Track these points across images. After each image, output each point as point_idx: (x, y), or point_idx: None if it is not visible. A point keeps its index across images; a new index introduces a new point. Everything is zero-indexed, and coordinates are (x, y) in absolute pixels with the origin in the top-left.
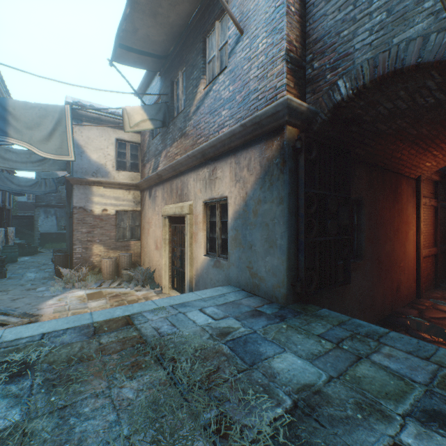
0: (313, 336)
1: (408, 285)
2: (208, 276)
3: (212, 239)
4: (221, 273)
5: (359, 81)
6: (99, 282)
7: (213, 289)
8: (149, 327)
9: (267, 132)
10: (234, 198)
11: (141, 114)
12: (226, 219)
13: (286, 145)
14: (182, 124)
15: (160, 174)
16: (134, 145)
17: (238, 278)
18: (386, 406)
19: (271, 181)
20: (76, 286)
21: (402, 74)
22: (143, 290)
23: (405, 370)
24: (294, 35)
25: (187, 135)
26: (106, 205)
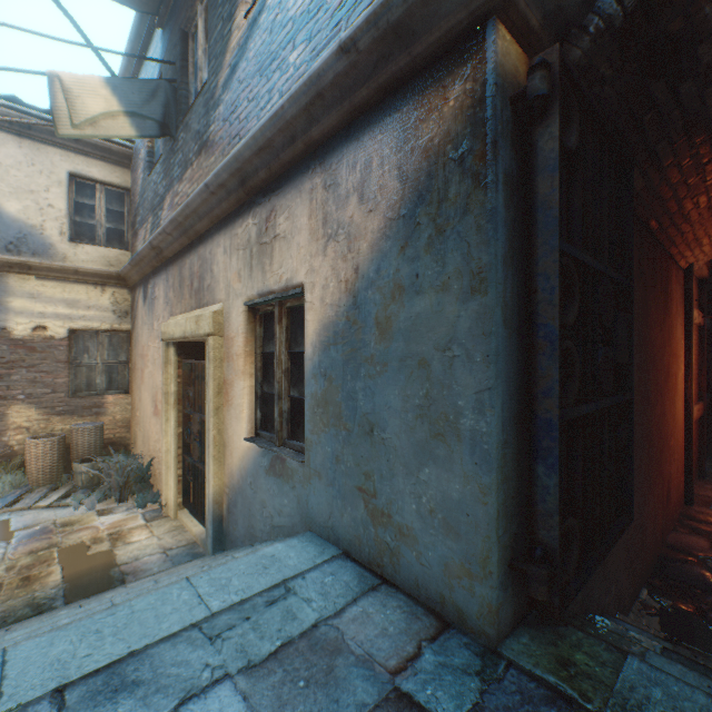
0: None
1: (676, 482)
2: (255, 494)
3: (267, 398)
4: (287, 493)
5: None
6: (14, 493)
7: (257, 557)
8: None
9: (427, 60)
10: (321, 288)
11: (104, 97)
12: (301, 348)
13: (497, 88)
14: (201, 121)
15: (158, 246)
16: (116, 191)
17: (333, 516)
18: None
19: (439, 221)
20: None
21: None
22: (118, 512)
23: None
24: None
25: (212, 144)
26: (45, 316)
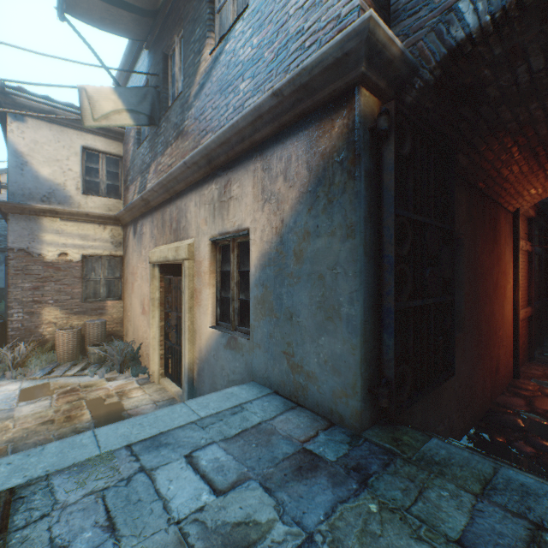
0: (451, 546)
1: (505, 361)
2: (217, 362)
3: (224, 300)
4: (238, 359)
5: None
6: (49, 367)
7: (223, 393)
8: (42, 539)
9: (323, 103)
10: (261, 231)
11: (113, 101)
12: (247, 268)
13: (360, 124)
14: (178, 117)
15: (147, 199)
16: (113, 158)
17: (268, 370)
18: None
19: (329, 195)
20: (7, 376)
21: None
22: (120, 379)
23: None
24: None
25: (186, 133)
26: (66, 246)
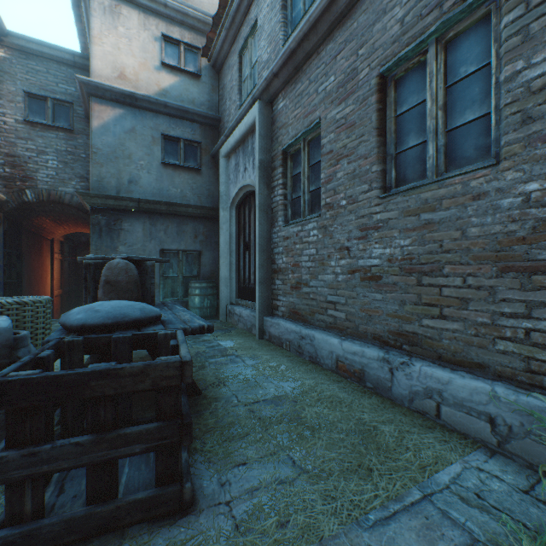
0: None
1: None
2: None
3: None
4: None
5: (42, 197)
6: None
7: None
8: None
9: None
10: None
11: None
12: None
13: None
14: None
15: None
16: None
17: None
18: None
19: None
20: None
21: (63, 205)
22: None
23: None
24: None
25: None
26: None
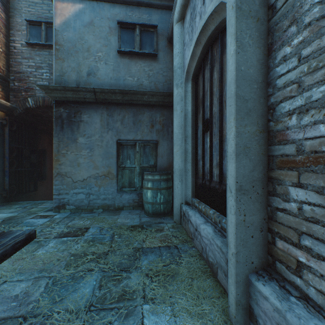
0: (14, 208)
1: None
2: None
3: None
4: None
5: (38, 103)
6: None
7: None
8: None
9: None
10: None
11: None
12: None
13: None
14: None
15: None
16: None
17: None
18: (38, 212)
19: None
20: None
21: None
22: None
23: (48, 206)
24: (2, 64)
25: None
26: None
